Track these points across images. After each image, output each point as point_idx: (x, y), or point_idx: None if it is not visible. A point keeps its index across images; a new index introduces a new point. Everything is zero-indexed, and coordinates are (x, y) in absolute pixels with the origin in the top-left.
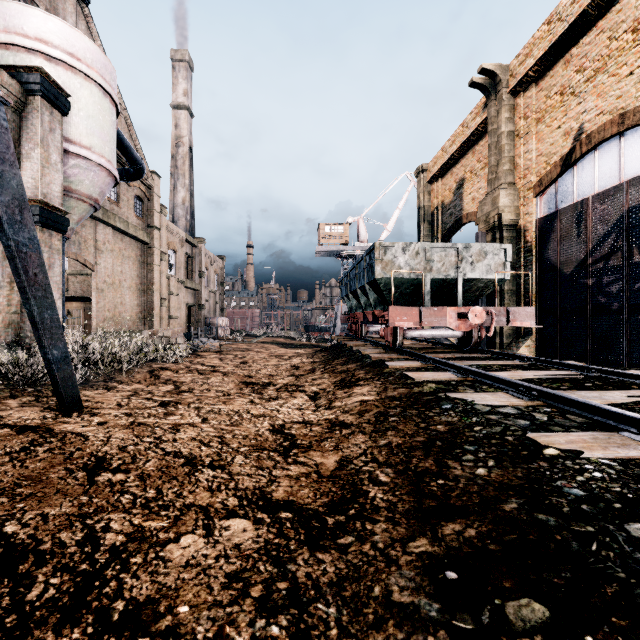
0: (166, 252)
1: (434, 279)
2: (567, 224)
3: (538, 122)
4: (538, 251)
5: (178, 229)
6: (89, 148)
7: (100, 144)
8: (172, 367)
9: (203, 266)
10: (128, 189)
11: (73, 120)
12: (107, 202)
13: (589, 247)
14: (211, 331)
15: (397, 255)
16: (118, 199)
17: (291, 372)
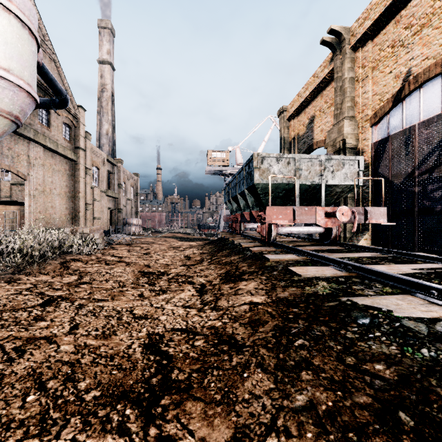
0: (91, 168)
1: (302, 185)
2: (397, 146)
3: (373, 69)
4: (373, 167)
5: (101, 151)
6: (7, 70)
7: (19, 68)
8: (84, 258)
9: (121, 180)
10: (58, 117)
11: None
12: (38, 126)
13: (416, 163)
14: (127, 228)
15: (272, 164)
16: (49, 124)
17: (183, 262)
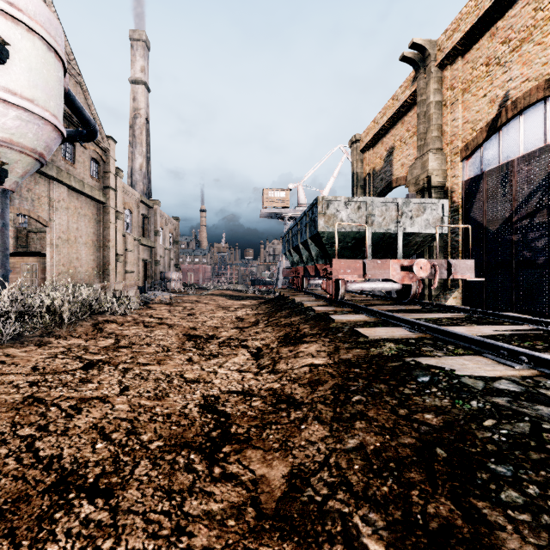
0: (122, 212)
1: (375, 233)
2: (493, 185)
3: (464, 92)
4: (464, 210)
5: (134, 191)
6: (31, 100)
7: (44, 98)
8: (118, 320)
9: (158, 226)
10: (84, 151)
11: (13, 71)
12: (62, 162)
13: (514, 205)
14: (165, 284)
15: (339, 209)
16: (74, 160)
17: (235, 324)
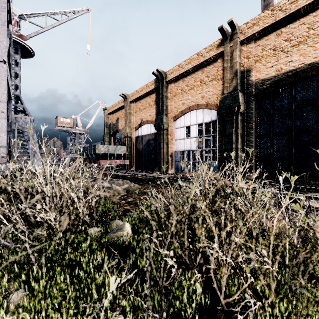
0: None
1: (110, 153)
2: (140, 140)
3: (135, 113)
4: (135, 144)
5: None
6: None
7: None
8: None
9: None
10: None
11: None
12: None
13: (143, 146)
14: None
15: (101, 148)
16: None
17: None
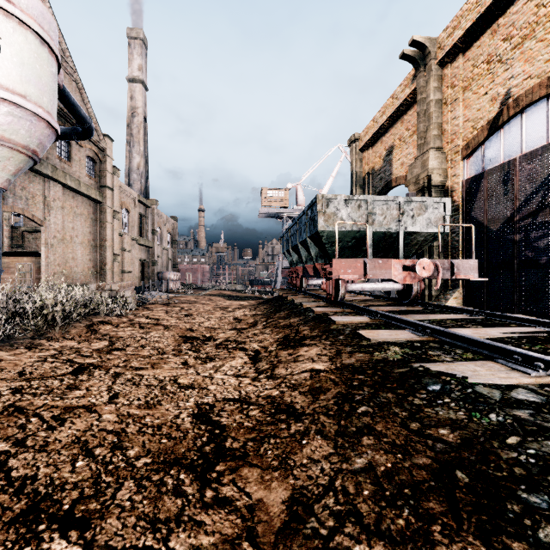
0: (119, 211)
1: (376, 232)
2: (494, 184)
3: (465, 90)
4: (465, 210)
5: (131, 190)
6: (24, 96)
7: (37, 93)
8: (114, 321)
9: (156, 225)
10: (80, 150)
11: (5, 65)
12: (57, 160)
13: (516, 205)
14: (162, 284)
15: (339, 208)
16: (69, 158)
17: (233, 325)
